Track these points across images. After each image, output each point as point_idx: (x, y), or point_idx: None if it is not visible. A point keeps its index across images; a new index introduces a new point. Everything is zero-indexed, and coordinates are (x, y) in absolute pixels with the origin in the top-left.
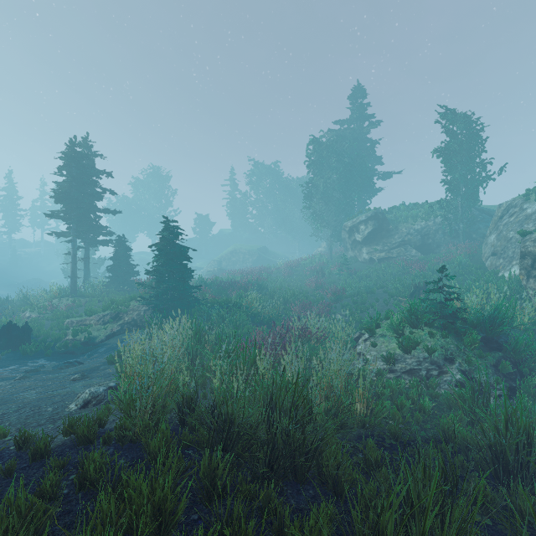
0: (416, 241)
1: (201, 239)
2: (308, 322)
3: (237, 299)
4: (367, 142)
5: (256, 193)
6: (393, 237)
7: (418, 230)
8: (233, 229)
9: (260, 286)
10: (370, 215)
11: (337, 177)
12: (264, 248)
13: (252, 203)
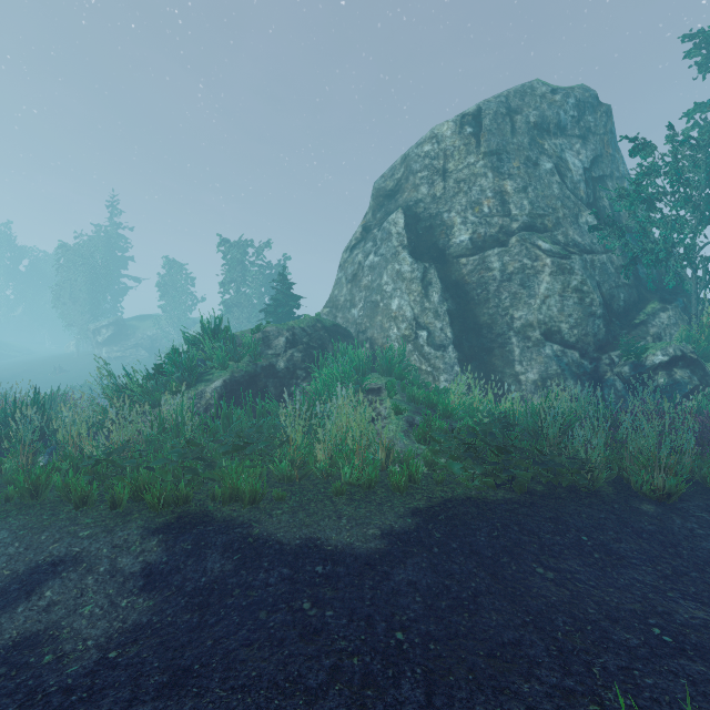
0: (148, 344)
1: None
2: None
3: None
4: (123, 249)
5: None
6: (130, 340)
7: (150, 336)
8: None
9: None
10: (112, 321)
11: (85, 281)
12: None
13: None
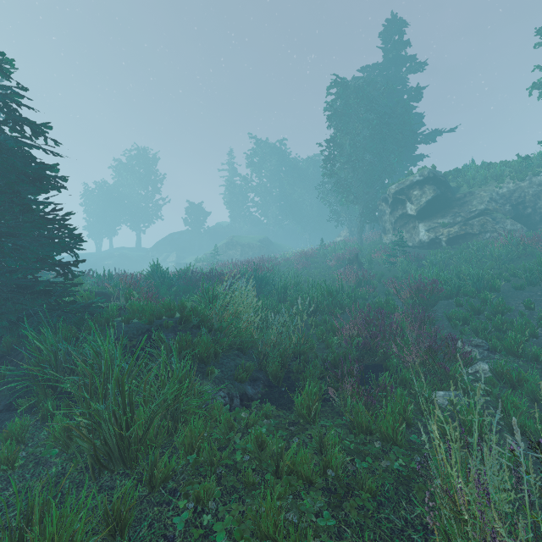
0: (508, 211)
1: (193, 232)
2: (407, 376)
3: (202, 303)
4: (405, 93)
5: (258, 177)
6: (467, 207)
7: (508, 195)
8: (231, 220)
9: (261, 279)
10: (427, 177)
11: (369, 133)
12: (267, 239)
13: (254, 189)
